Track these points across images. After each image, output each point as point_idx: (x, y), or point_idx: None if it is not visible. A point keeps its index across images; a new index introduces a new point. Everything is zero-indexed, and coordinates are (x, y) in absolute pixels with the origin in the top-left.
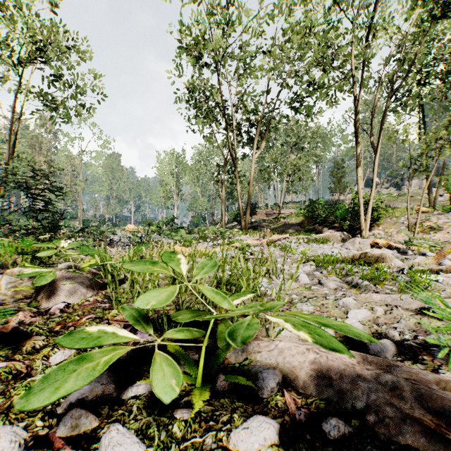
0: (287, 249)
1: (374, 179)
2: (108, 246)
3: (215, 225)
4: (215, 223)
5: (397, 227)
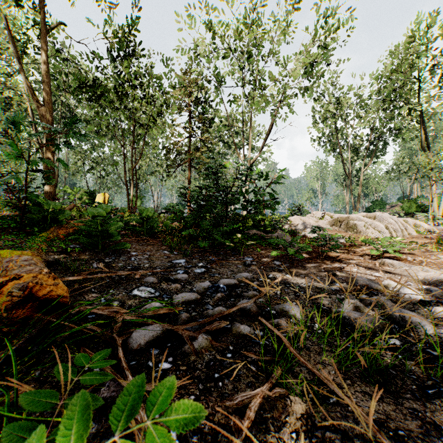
0: None
1: None
2: None
3: None
4: None
5: None
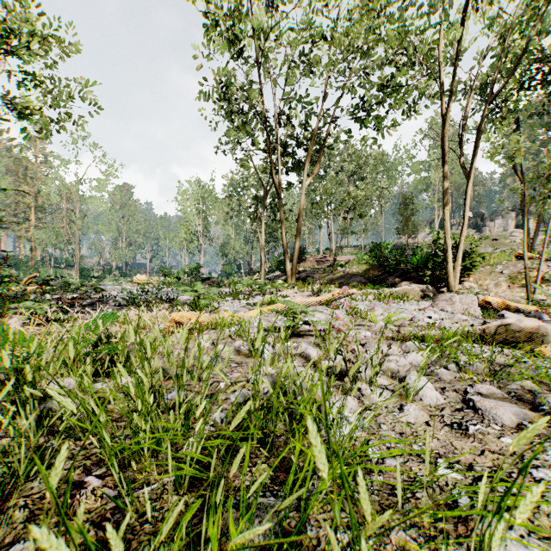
0: (360, 314)
1: (466, 213)
2: (90, 307)
3: (252, 275)
4: (252, 273)
5: (494, 279)
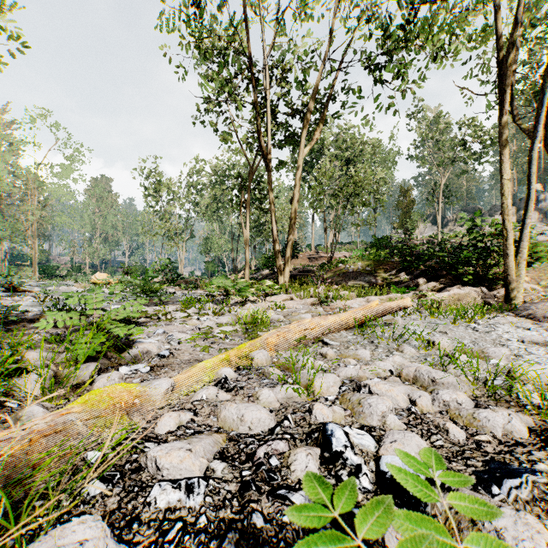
0: None
1: (533, 185)
2: None
3: (237, 273)
4: (238, 271)
5: None
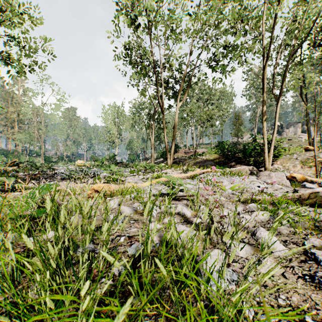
0: (214, 184)
1: (275, 123)
2: (45, 180)
3: (146, 160)
4: (146, 159)
5: (292, 162)
